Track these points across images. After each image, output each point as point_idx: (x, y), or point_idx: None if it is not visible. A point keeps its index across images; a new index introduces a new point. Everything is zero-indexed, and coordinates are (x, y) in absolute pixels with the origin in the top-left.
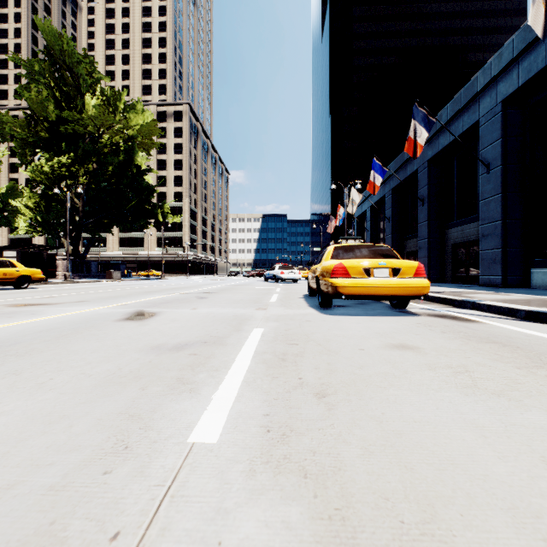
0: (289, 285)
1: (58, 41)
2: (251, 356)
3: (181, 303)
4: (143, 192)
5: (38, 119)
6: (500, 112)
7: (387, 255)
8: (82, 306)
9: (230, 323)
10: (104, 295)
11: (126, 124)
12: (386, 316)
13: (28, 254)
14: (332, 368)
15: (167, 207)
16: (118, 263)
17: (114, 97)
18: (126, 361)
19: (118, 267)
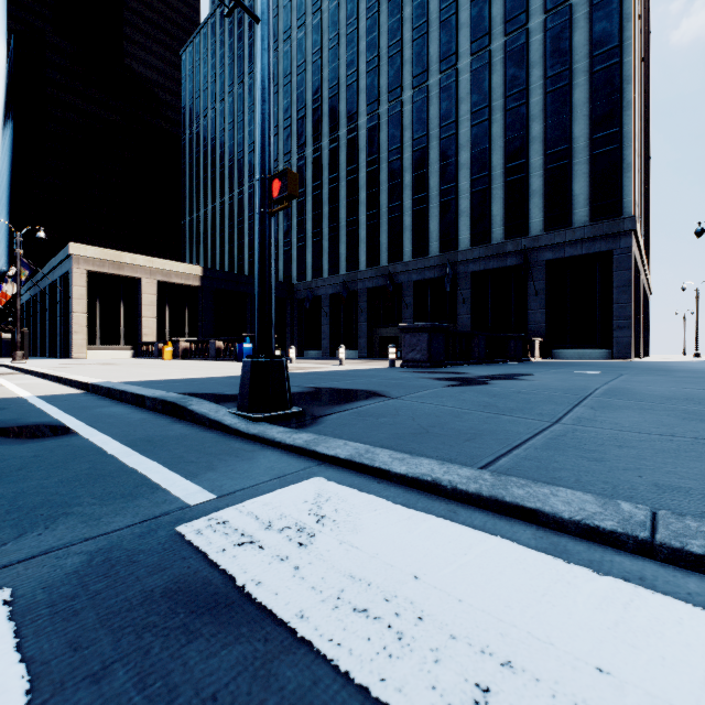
0: None
1: None
2: None
3: None
4: None
5: None
6: (49, 289)
7: None
8: None
9: None
10: None
11: None
12: None
13: None
14: None
15: None
16: None
17: None
18: None
19: None
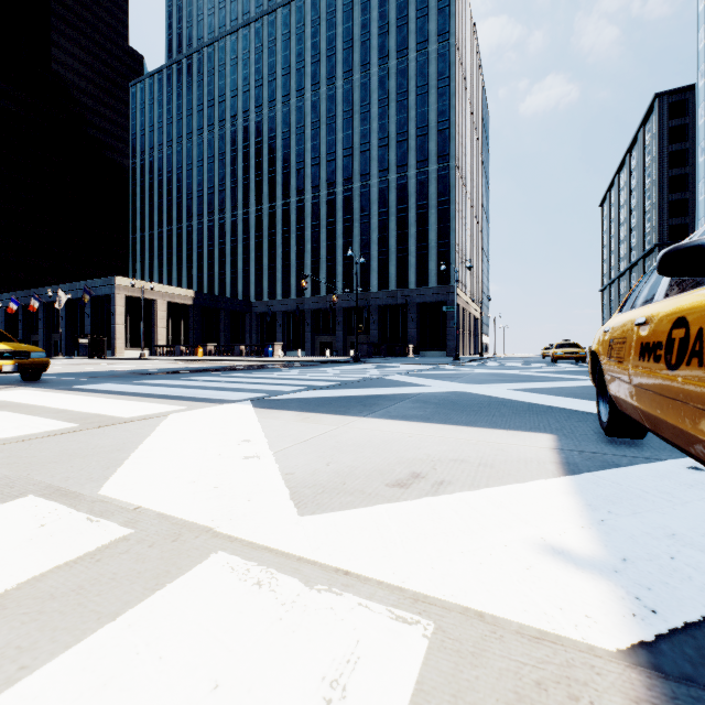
0: None
1: None
2: None
3: None
4: None
5: None
6: (66, 303)
7: None
8: None
9: None
10: None
11: None
12: None
13: None
14: None
15: None
16: None
17: None
18: None
19: None
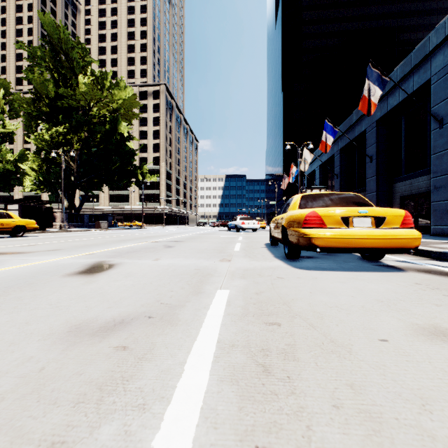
0: (249, 234)
1: (56, 31)
2: (211, 358)
3: (146, 253)
4: (125, 156)
5: (40, 96)
6: None
7: (360, 204)
8: (49, 255)
9: (189, 280)
10: (82, 243)
11: (111, 98)
12: (368, 272)
13: (29, 207)
14: (368, 408)
15: (146, 168)
16: (106, 215)
17: (101, 75)
18: (3, 368)
19: (106, 218)
